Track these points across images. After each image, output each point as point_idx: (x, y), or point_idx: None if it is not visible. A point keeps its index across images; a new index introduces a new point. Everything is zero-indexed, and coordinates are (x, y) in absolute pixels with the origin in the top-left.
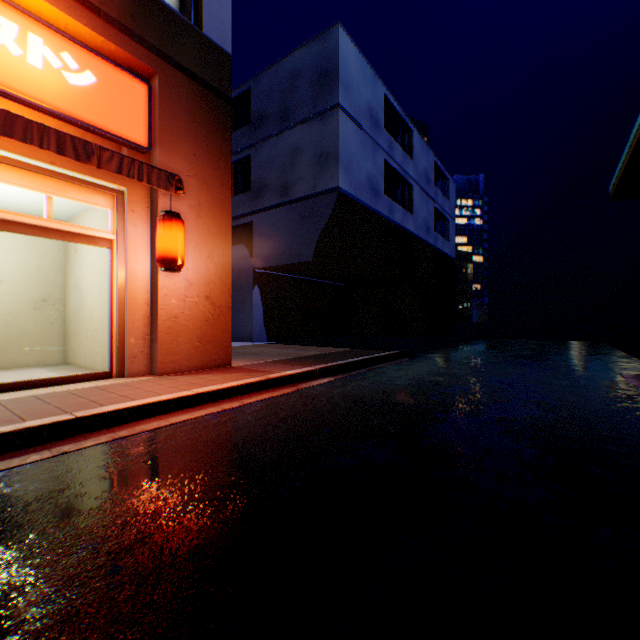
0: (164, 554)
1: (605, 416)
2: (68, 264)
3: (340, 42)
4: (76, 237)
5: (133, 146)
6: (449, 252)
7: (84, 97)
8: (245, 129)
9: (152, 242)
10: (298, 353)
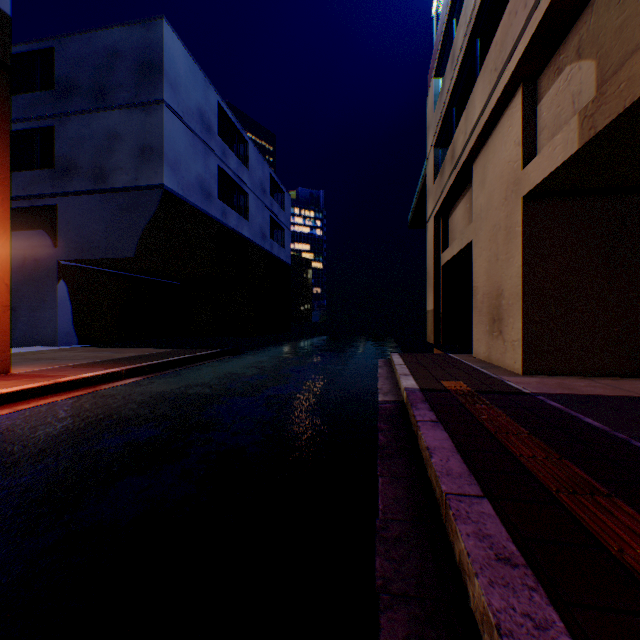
0: None
1: (342, 387)
2: None
3: (166, 37)
4: None
5: None
6: (286, 258)
7: None
8: (46, 93)
9: None
10: (112, 356)
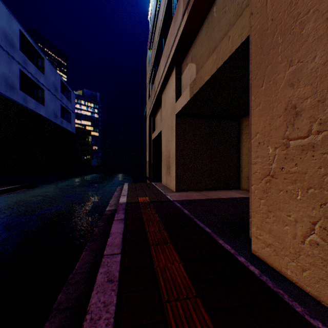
0: None
1: (90, 204)
2: None
3: None
4: None
5: None
6: (72, 130)
7: None
8: None
9: None
10: None
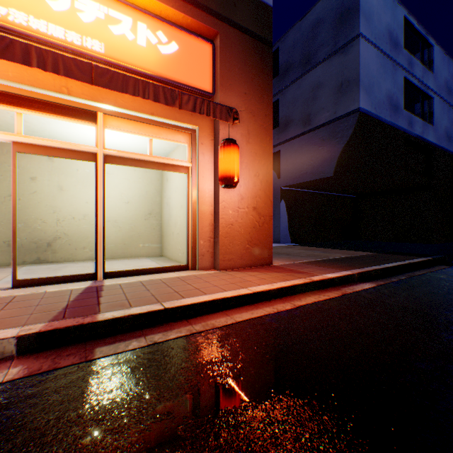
0: None
1: None
2: (162, 189)
3: None
4: (166, 166)
5: (202, 93)
6: None
7: (170, 62)
8: (273, 81)
9: (214, 166)
10: (324, 255)
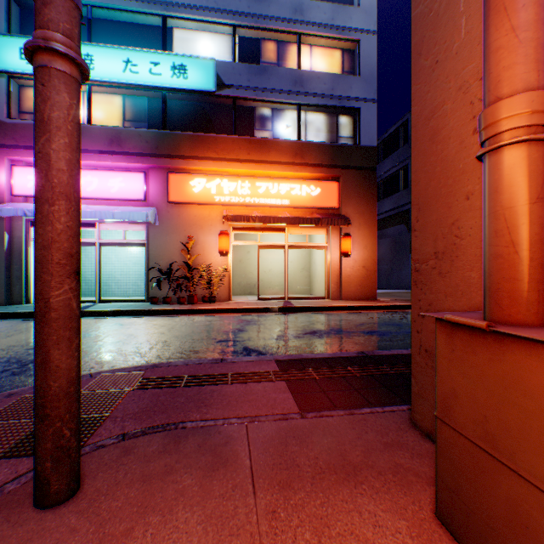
0: (330, 324)
1: None
2: (310, 253)
3: None
4: (314, 247)
5: (332, 209)
6: None
7: (316, 198)
8: (404, 147)
9: (339, 245)
10: None
